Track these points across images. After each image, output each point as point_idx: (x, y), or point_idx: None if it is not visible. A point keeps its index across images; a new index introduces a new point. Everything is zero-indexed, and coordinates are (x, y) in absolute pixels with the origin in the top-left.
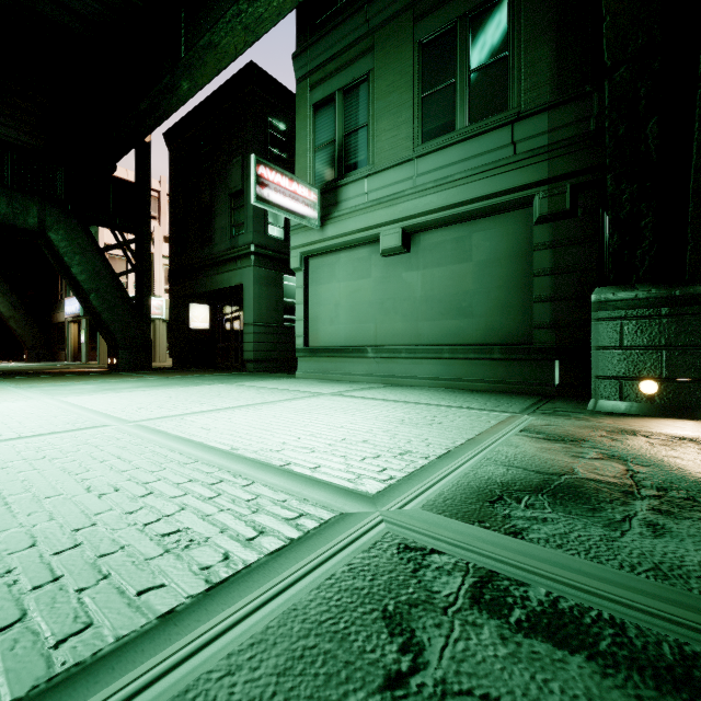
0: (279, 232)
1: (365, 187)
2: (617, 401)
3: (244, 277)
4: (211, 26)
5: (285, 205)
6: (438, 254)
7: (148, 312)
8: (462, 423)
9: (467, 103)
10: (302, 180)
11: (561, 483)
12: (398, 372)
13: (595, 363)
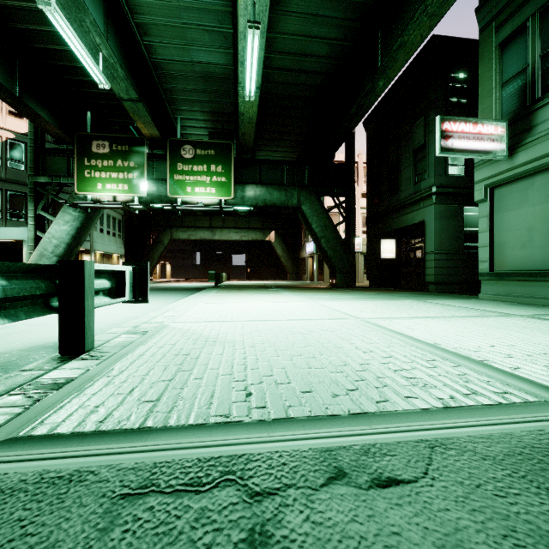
0: (459, 170)
1: None
2: None
3: (426, 215)
4: (402, 32)
5: (468, 147)
6: None
7: (353, 248)
8: None
9: None
10: (487, 119)
11: None
12: None
13: None
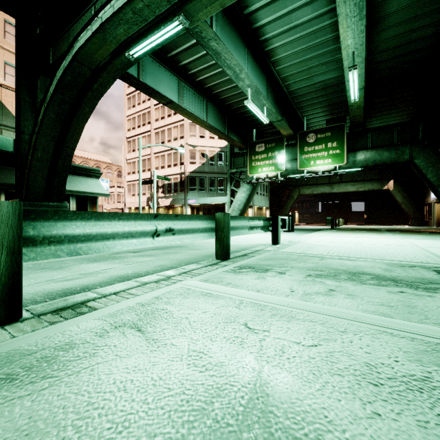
0: None
1: None
2: None
3: None
4: None
5: None
6: None
7: None
8: None
9: None
10: None
11: None
12: None
13: None
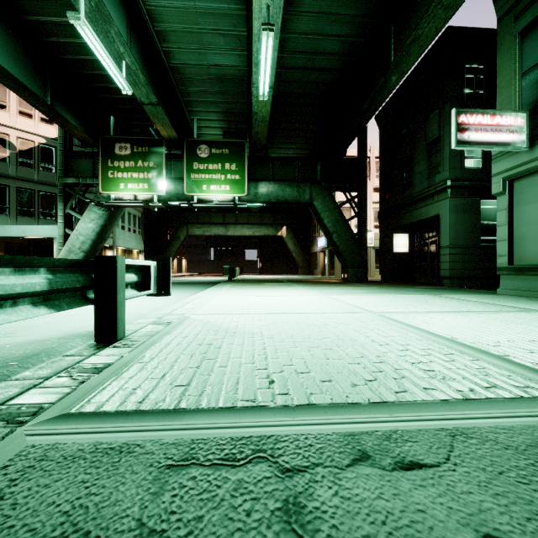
0: (476, 163)
1: None
2: None
3: (440, 208)
4: (416, 26)
5: (486, 140)
6: None
7: (365, 243)
8: None
9: None
10: (506, 110)
11: None
12: None
13: None
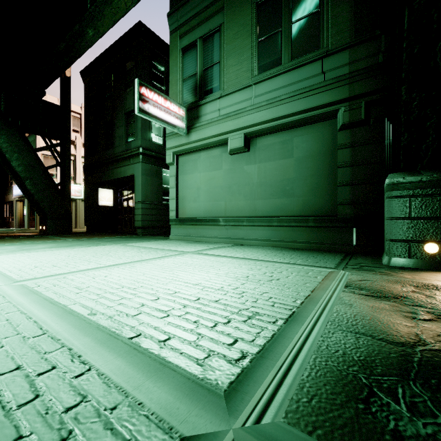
0: (160, 140)
1: (218, 106)
2: (406, 258)
3: (135, 170)
4: None
5: (161, 117)
6: (269, 152)
7: (69, 194)
8: (295, 279)
9: (290, 45)
10: (174, 100)
11: (421, 360)
12: (241, 236)
13: (389, 229)
